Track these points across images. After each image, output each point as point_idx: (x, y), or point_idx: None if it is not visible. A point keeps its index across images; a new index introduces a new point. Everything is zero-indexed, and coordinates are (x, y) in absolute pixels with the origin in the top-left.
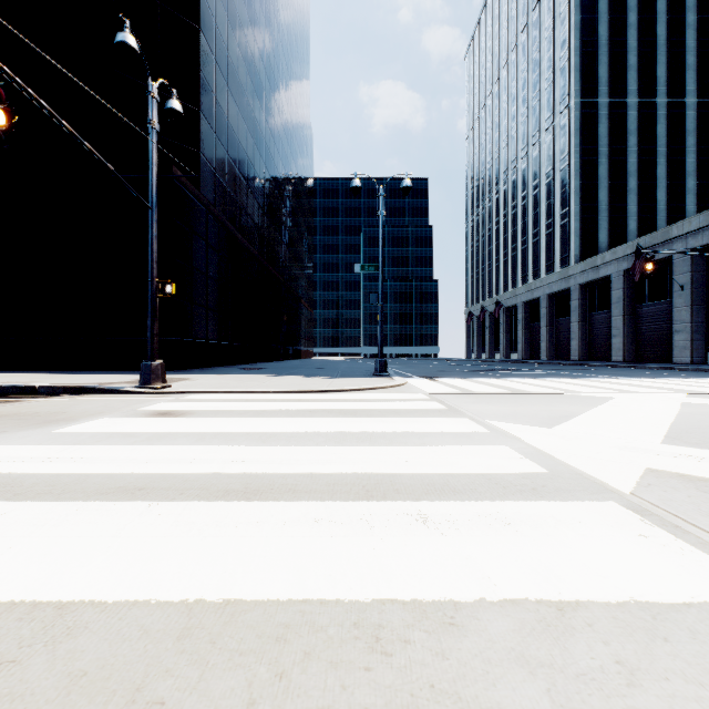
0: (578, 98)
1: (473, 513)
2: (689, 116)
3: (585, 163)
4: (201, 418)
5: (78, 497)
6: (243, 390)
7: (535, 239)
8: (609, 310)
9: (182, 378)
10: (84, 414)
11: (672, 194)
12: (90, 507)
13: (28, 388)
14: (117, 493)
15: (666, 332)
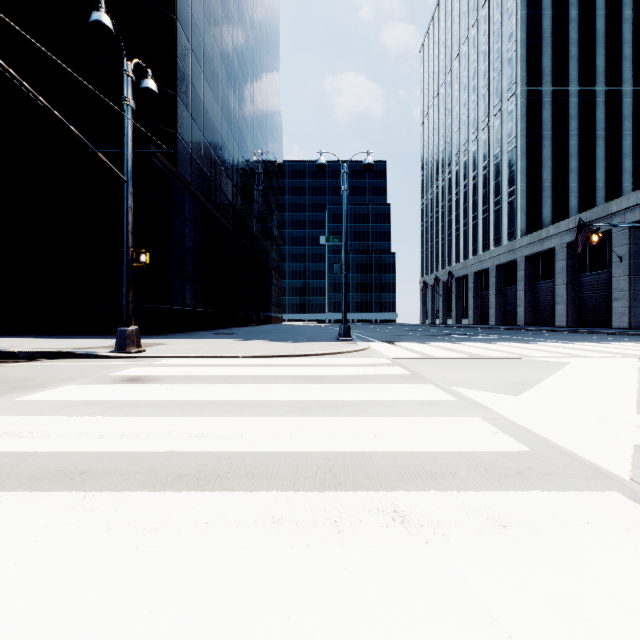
0: (524, 85)
1: (459, 509)
2: (625, 103)
3: (530, 145)
4: (167, 384)
5: (7, 485)
6: (213, 355)
7: (485, 215)
8: (553, 280)
9: (157, 343)
10: (53, 380)
11: (610, 173)
12: (14, 501)
13: (8, 353)
14: (54, 479)
15: (605, 300)
